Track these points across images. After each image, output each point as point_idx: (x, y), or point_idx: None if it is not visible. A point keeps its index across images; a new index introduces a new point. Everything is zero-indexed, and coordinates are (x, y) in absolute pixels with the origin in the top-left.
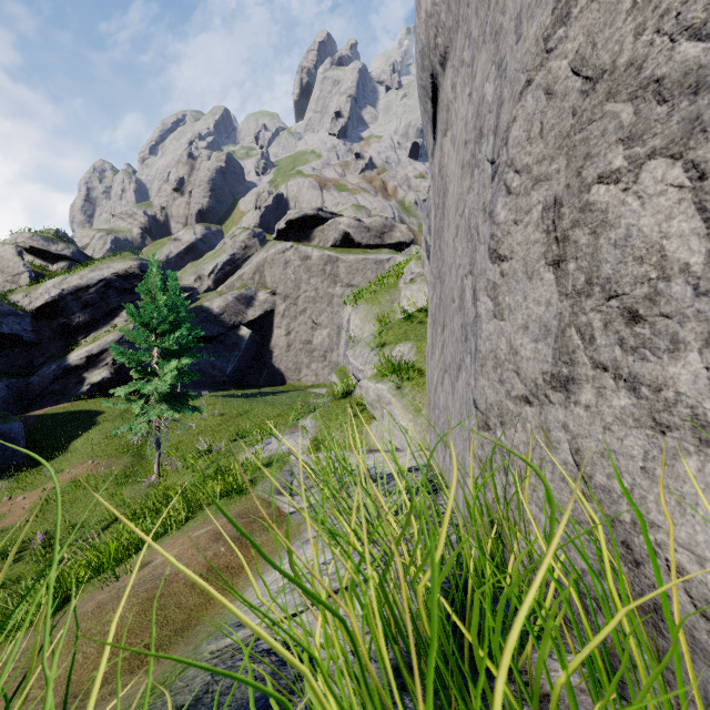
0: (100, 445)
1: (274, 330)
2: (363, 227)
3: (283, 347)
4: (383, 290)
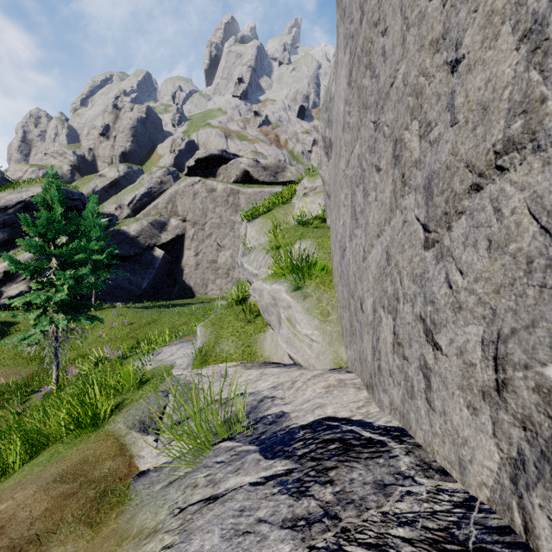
0: (9, 354)
1: (185, 251)
2: (260, 167)
3: (192, 266)
4: (277, 206)
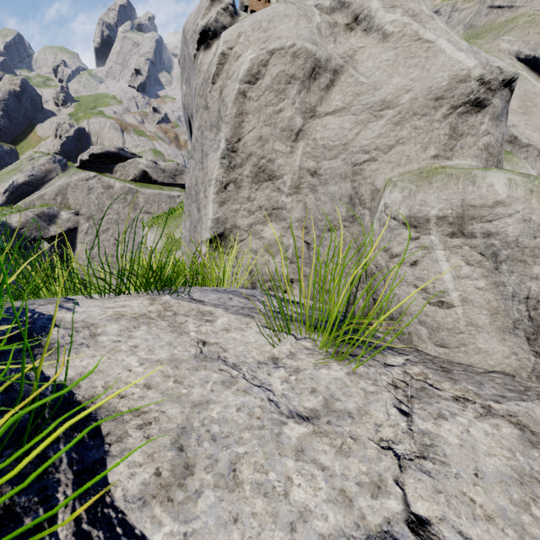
0: None
1: (77, 244)
2: (159, 169)
3: (86, 260)
4: (172, 218)
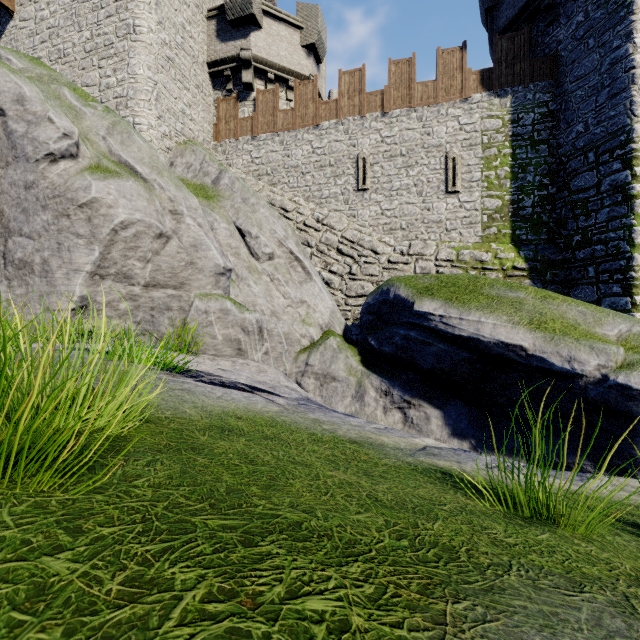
0: None
1: None
2: None
3: None
4: None
